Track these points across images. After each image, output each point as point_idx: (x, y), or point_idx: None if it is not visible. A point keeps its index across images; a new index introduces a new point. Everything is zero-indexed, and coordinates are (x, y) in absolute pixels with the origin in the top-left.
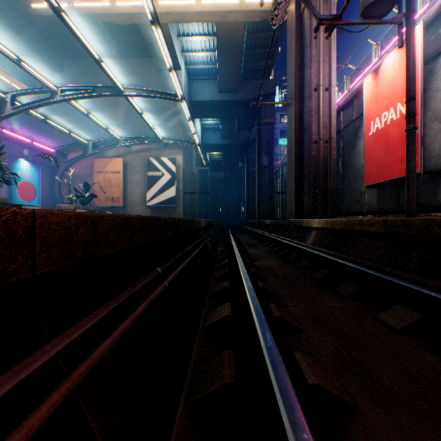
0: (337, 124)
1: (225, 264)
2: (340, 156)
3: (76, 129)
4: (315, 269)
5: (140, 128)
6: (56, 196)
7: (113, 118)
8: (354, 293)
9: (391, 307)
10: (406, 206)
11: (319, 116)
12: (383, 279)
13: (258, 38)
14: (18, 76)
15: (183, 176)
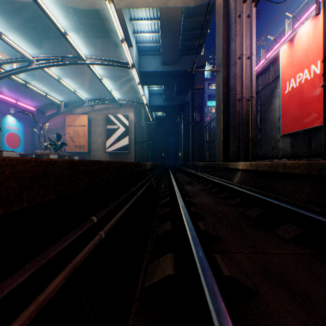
0: (255, 86)
1: (167, 202)
2: (258, 111)
3: (52, 93)
4: (246, 206)
5: (101, 92)
6: (36, 144)
7: (80, 84)
8: (295, 236)
9: None
10: (324, 151)
11: (242, 79)
12: None
13: (192, 22)
14: (8, 52)
15: (134, 129)
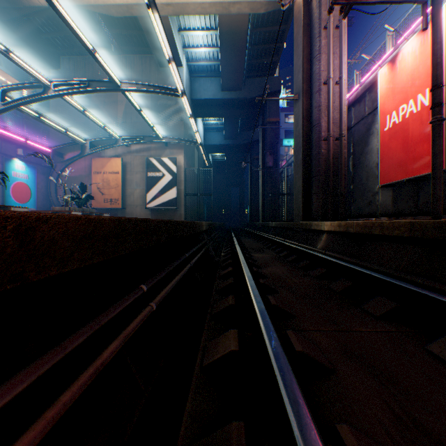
0: (347, 121)
1: (229, 273)
2: (351, 154)
3: (73, 128)
4: (331, 278)
5: (139, 127)
6: (52, 198)
7: (112, 116)
8: (387, 312)
9: (445, 336)
10: (432, 207)
11: (329, 111)
12: (425, 296)
13: (263, 33)
14: (14, 73)
15: (185, 177)
